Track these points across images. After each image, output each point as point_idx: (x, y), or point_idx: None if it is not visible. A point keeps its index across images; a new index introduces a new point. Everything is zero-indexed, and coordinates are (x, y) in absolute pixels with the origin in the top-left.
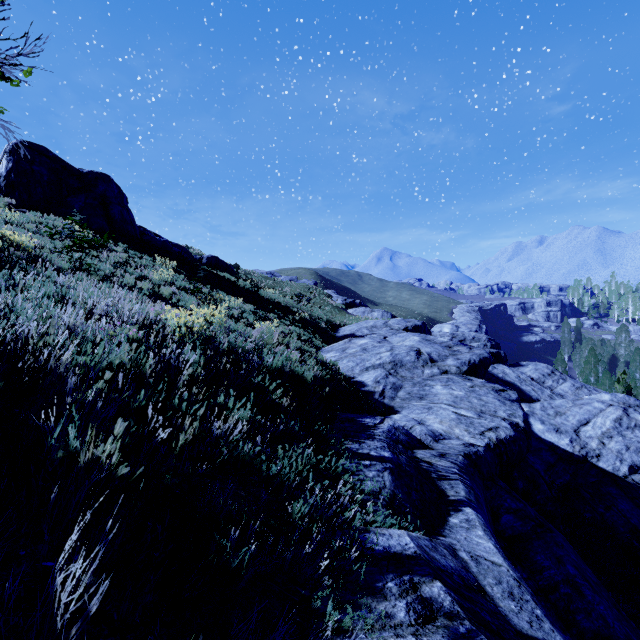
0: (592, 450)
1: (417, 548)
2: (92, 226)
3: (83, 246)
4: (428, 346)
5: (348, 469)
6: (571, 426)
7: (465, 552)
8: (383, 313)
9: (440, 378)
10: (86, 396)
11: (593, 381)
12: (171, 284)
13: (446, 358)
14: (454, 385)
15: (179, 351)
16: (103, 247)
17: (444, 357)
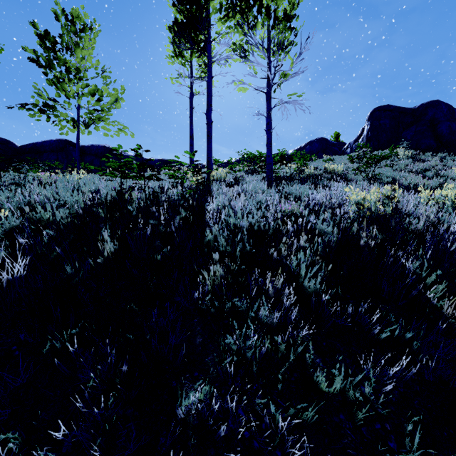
0: None
1: None
2: (419, 147)
3: (367, 161)
4: None
5: None
6: None
7: None
8: None
9: None
10: (205, 238)
11: None
12: None
13: None
14: None
15: (315, 222)
16: (418, 161)
17: None
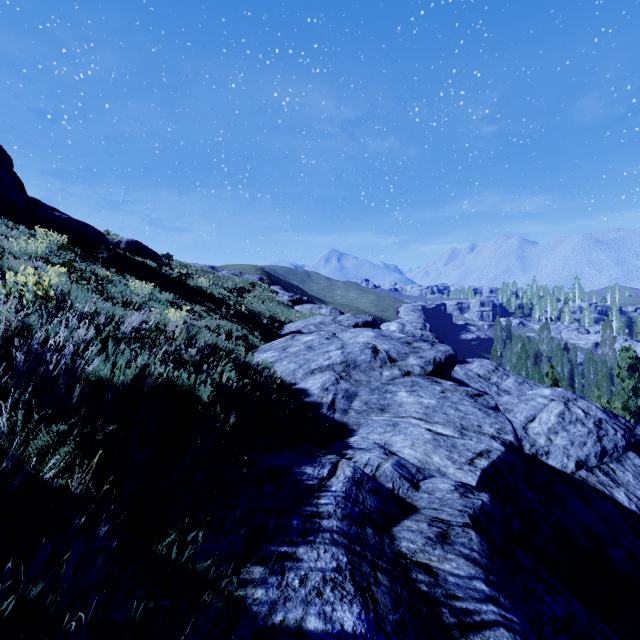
0: (541, 447)
1: None
2: None
3: None
4: (385, 342)
5: None
6: (520, 423)
7: None
8: (331, 310)
9: (403, 381)
10: None
11: (524, 375)
12: (41, 259)
13: (407, 356)
14: (422, 390)
15: None
16: None
17: (404, 355)
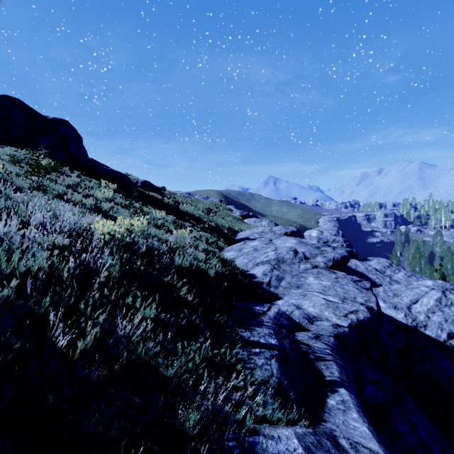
0: (420, 322)
1: (305, 453)
2: (55, 158)
3: (39, 171)
4: (303, 247)
5: (241, 358)
6: (405, 304)
7: (344, 439)
8: (269, 222)
9: (312, 271)
10: None
11: (418, 270)
12: (111, 201)
13: (316, 256)
14: (323, 277)
15: (98, 256)
16: (61, 173)
17: (314, 255)
